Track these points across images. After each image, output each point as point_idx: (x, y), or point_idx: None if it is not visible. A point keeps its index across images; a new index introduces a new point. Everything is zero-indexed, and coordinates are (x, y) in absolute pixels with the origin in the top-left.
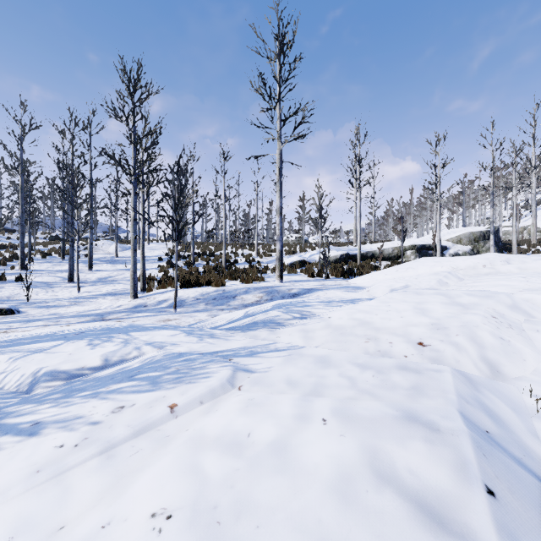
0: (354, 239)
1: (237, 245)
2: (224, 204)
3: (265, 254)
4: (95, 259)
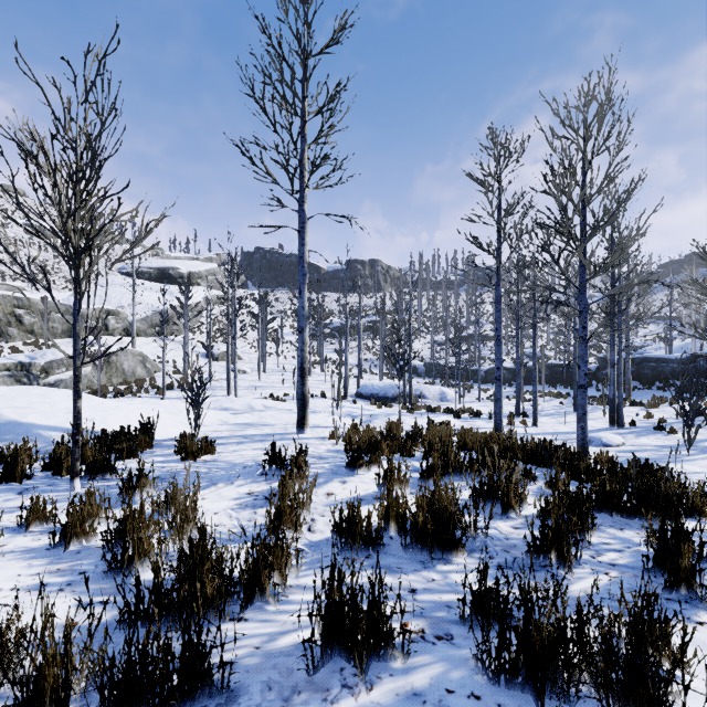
0: None
1: None
2: None
3: None
4: None
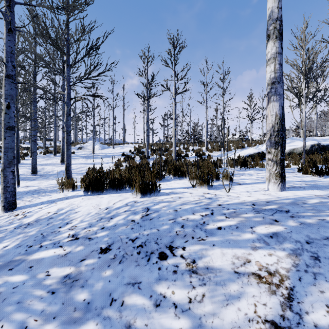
0: (302, 134)
1: (189, 143)
2: (174, 96)
3: (213, 149)
4: (77, 155)
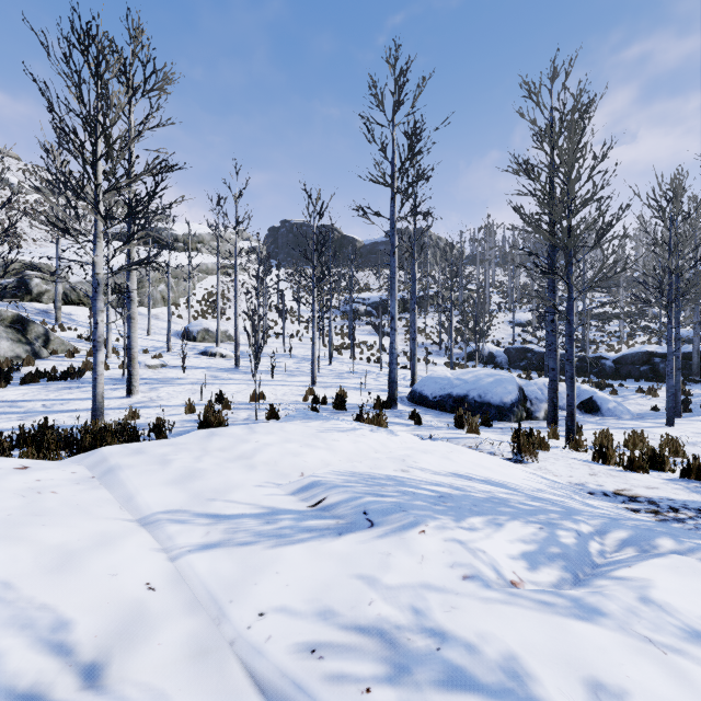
0: None
1: None
2: None
3: None
4: None
